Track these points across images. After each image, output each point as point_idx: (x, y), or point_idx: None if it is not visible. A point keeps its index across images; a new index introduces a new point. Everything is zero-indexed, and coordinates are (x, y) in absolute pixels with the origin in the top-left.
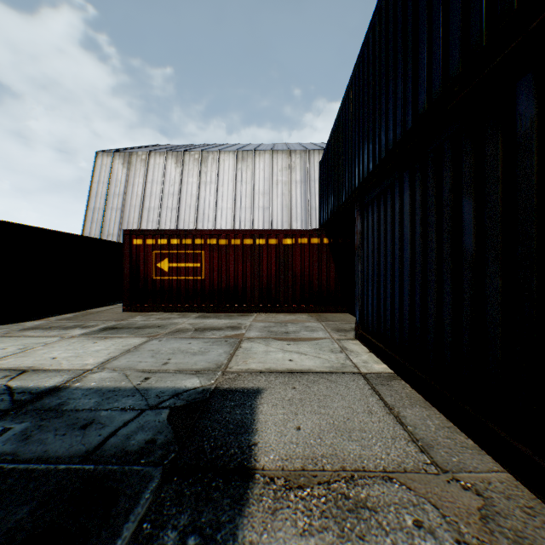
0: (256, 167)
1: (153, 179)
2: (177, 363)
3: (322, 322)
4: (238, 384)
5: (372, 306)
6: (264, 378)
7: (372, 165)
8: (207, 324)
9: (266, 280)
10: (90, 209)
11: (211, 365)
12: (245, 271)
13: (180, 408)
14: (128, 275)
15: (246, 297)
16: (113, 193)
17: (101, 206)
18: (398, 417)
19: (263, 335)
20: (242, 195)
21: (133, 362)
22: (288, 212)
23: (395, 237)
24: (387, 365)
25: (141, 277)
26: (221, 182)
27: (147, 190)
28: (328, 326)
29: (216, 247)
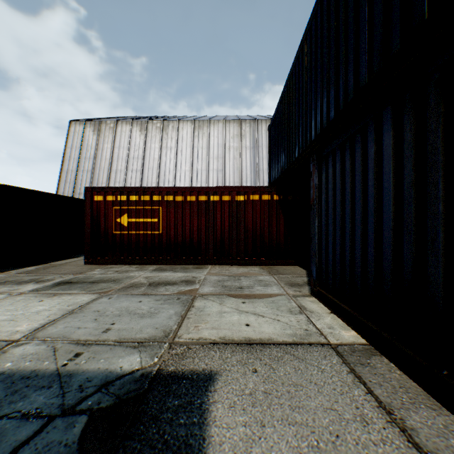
0: (211, 134)
1: (120, 144)
2: (120, 329)
3: (274, 275)
4: (186, 364)
5: (333, 263)
6: (218, 353)
7: (334, 112)
8: (162, 278)
9: (220, 234)
10: (64, 170)
11: (158, 333)
12: (200, 226)
13: (105, 412)
14: (89, 230)
15: (201, 250)
16: (85, 157)
17: (74, 168)
18: (407, 431)
19: (217, 291)
20: (198, 159)
21: (70, 328)
22: (239, 174)
23: (368, 187)
24: (357, 332)
25: (102, 231)
26: (180, 148)
27: (115, 154)
28: (280, 280)
29: (173, 203)
